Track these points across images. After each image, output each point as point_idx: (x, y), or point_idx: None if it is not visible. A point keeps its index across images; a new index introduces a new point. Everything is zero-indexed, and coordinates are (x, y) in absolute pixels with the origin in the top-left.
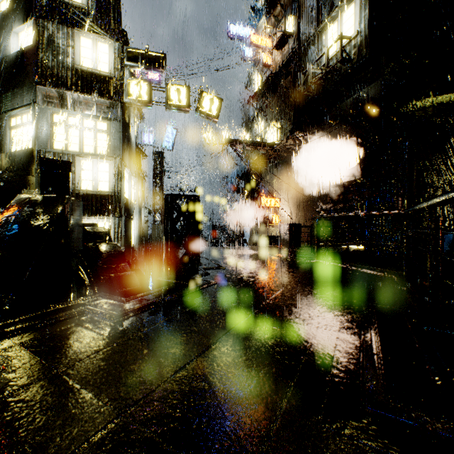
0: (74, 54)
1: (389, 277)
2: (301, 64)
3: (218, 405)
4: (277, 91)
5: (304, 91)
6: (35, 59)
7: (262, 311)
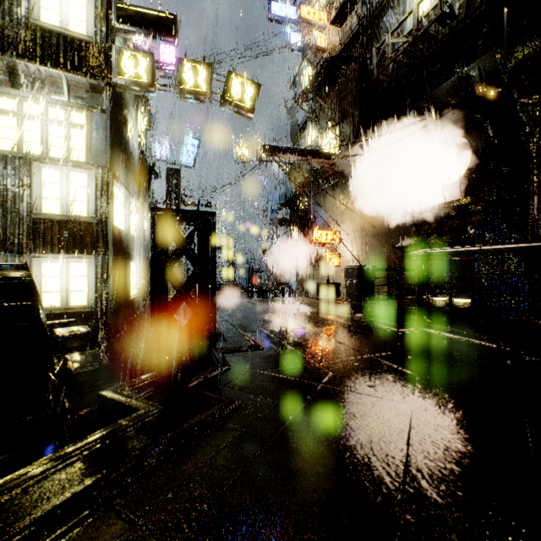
0: (29, 3)
1: None
2: (371, 39)
3: None
4: (334, 85)
5: (379, 73)
6: None
7: None
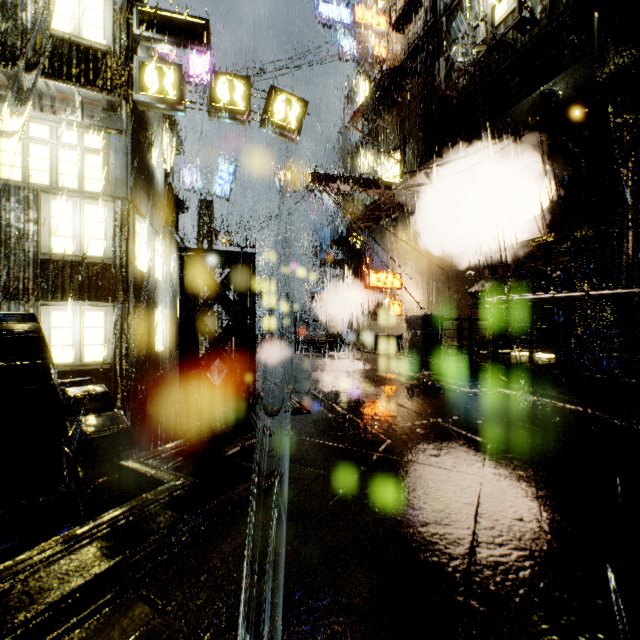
0: (35, 7)
1: None
2: (438, 47)
3: None
4: (395, 102)
5: (447, 88)
6: None
7: None
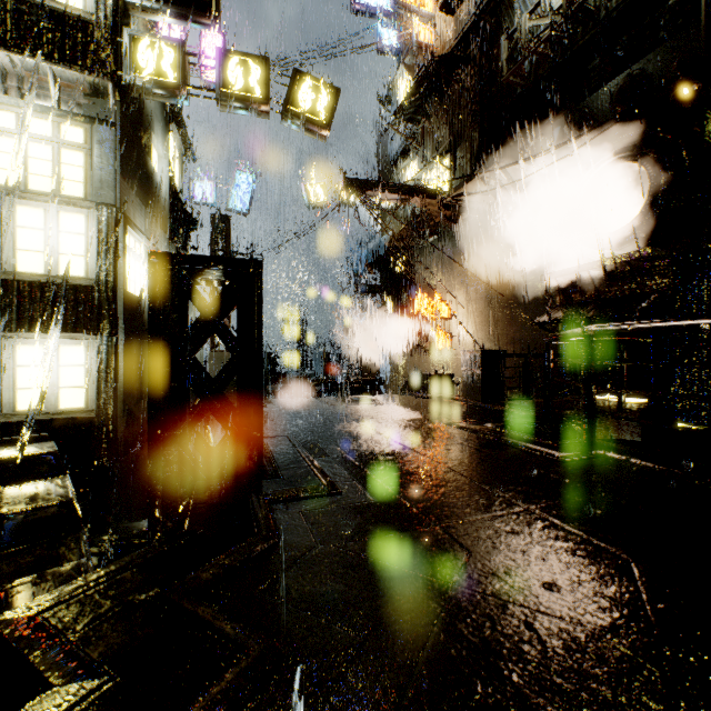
0: None
1: None
2: (498, 26)
3: None
4: (443, 98)
5: (510, 72)
6: None
7: None
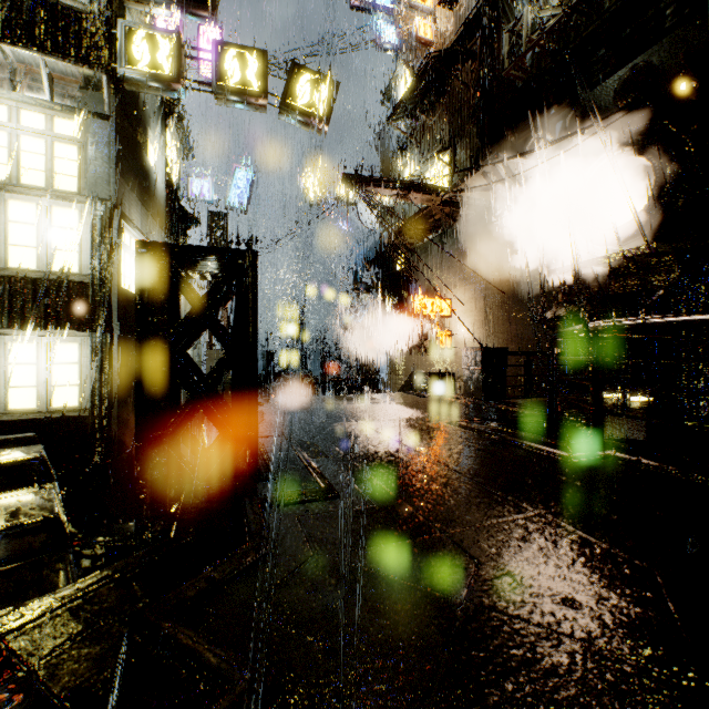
0: None
1: None
2: (499, 20)
3: None
4: (443, 94)
5: (512, 66)
6: None
7: None
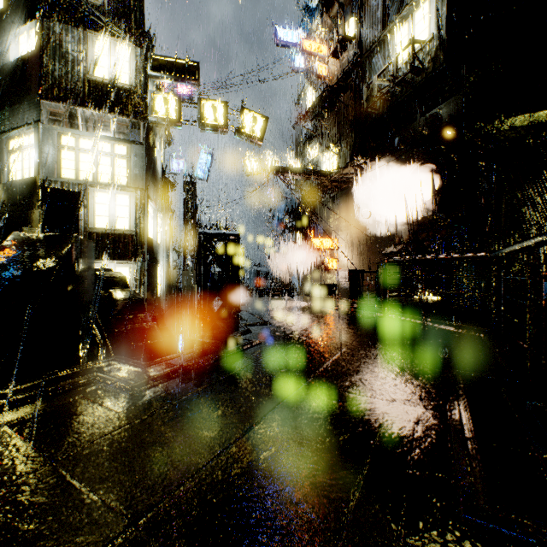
0: (86, 62)
1: (475, 335)
2: (363, 75)
3: (263, 511)
4: (334, 108)
5: (368, 107)
6: (38, 68)
7: (318, 379)
